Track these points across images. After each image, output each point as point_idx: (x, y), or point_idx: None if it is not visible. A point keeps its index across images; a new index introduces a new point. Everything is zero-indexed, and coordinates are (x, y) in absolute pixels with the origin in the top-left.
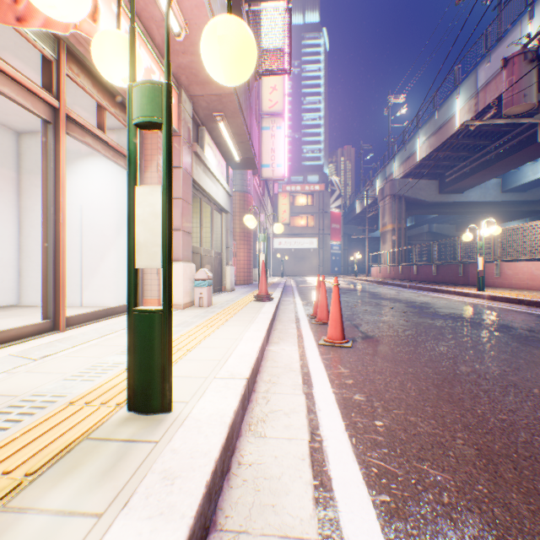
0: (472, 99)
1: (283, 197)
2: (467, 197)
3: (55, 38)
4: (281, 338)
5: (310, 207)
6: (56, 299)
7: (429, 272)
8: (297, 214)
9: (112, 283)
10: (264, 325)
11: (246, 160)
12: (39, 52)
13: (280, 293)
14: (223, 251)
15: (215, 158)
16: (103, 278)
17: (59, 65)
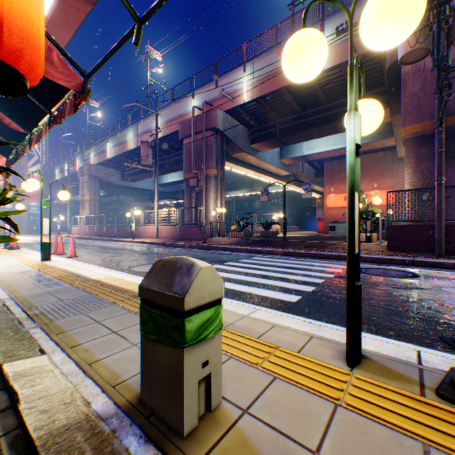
0: (137, 138)
1: None
2: (139, 185)
3: None
4: None
5: None
6: None
7: (115, 231)
8: None
9: None
10: None
11: None
12: None
13: None
14: None
15: None
16: None
17: None
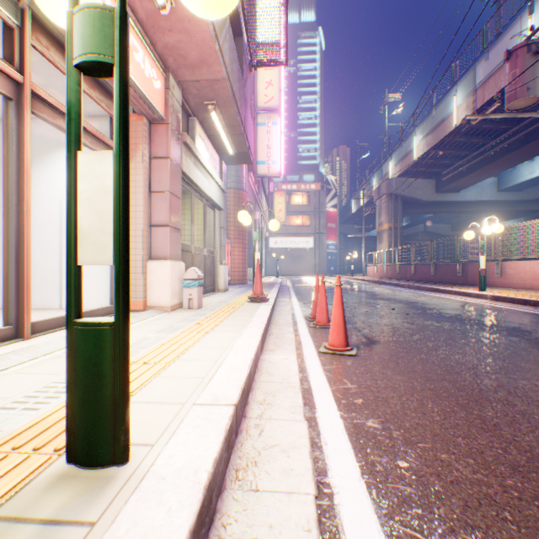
0: (470, 97)
1: (279, 195)
2: (464, 197)
3: (17, 2)
4: (277, 345)
5: (305, 207)
6: (19, 303)
7: (427, 272)
8: (293, 213)
9: (94, 283)
10: (258, 330)
11: (241, 155)
12: (2, 21)
13: (276, 293)
14: (216, 250)
15: (207, 151)
16: (84, 277)
17: (23, 33)
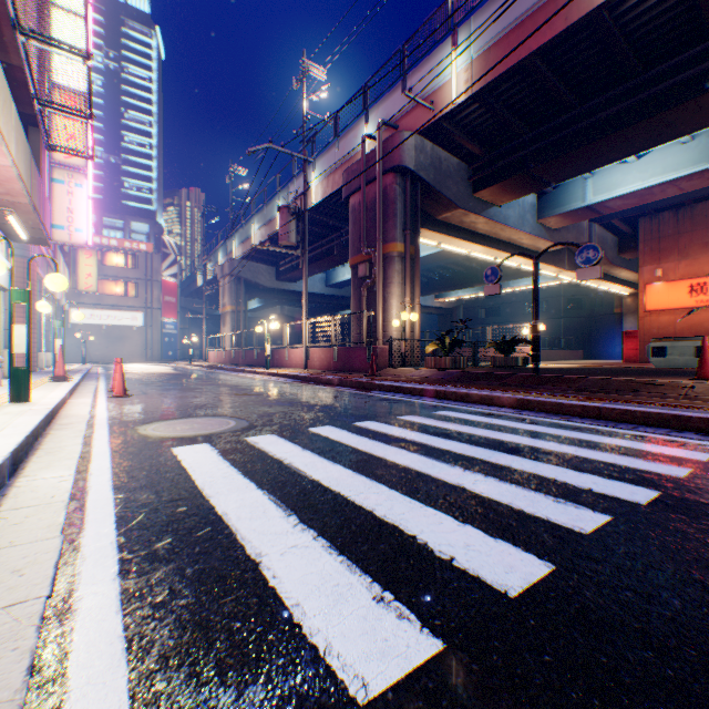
0: None
1: (89, 255)
2: (301, 287)
3: None
4: (81, 398)
5: (133, 271)
6: None
7: (254, 357)
8: (113, 278)
9: None
10: (68, 389)
11: (37, 239)
12: None
13: (82, 377)
14: (1, 333)
15: None
16: None
17: None
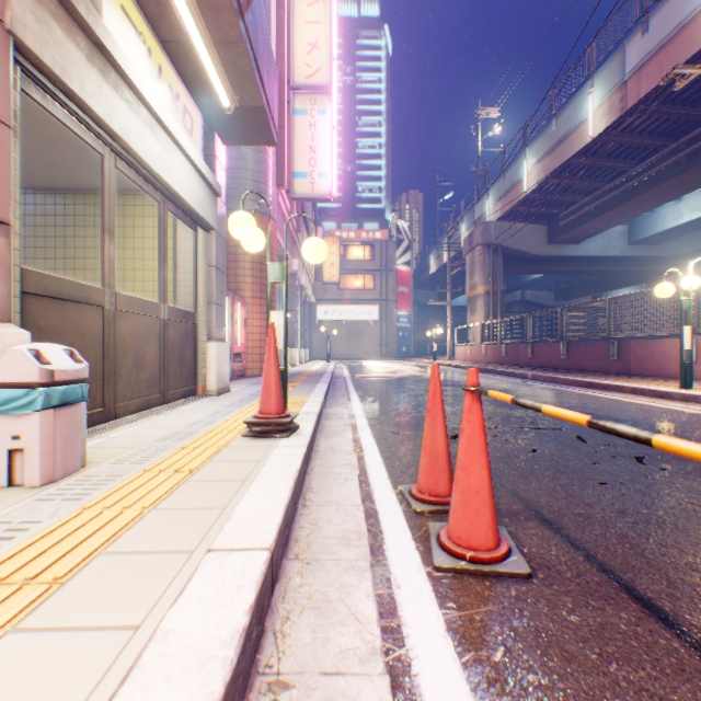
0: (615, 93)
1: (331, 243)
2: (585, 250)
3: None
4: None
5: (368, 263)
6: None
7: (554, 354)
8: (350, 272)
9: None
10: None
11: (249, 114)
12: None
13: (322, 398)
14: (199, 310)
15: (159, 73)
16: None
17: None
